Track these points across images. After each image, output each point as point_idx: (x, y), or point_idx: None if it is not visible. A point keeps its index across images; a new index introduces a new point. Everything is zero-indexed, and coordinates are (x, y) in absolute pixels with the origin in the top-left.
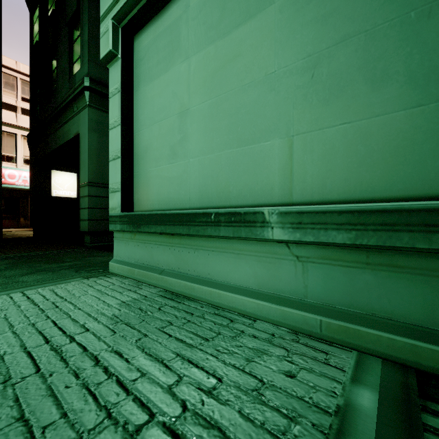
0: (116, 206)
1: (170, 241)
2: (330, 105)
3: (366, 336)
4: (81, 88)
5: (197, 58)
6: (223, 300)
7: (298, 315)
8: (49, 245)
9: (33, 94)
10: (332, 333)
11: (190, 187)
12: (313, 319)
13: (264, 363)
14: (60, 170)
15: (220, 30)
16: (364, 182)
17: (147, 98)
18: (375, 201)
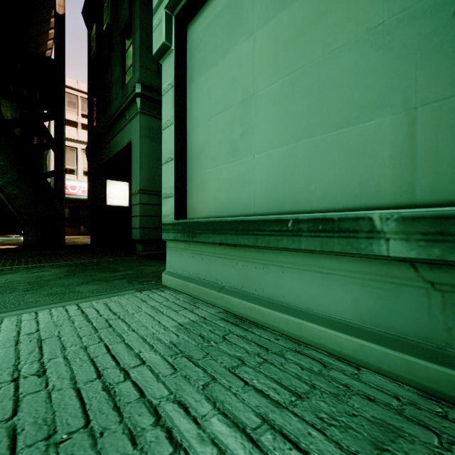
0: (169, 213)
1: (231, 254)
2: None
3: None
4: (133, 95)
5: (265, 31)
6: (306, 332)
7: (437, 371)
8: (104, 252)
9: (90, 108)
10: None
11: (255, 189)
12: None
13: None
14: (114, 180)
15: None
16: None
17: (203, 90)
18: None
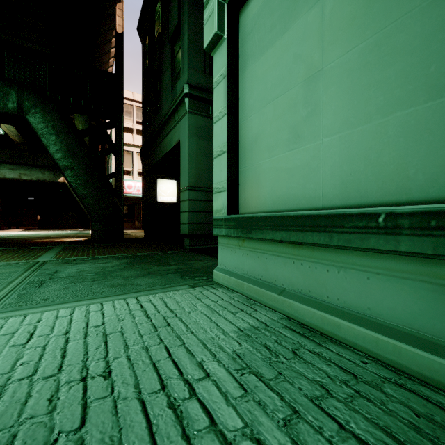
0: (221, 208)
1: (294, 253)
2: None
3: None
4: (181, 96)
5: None
6: (408, 360)
7: None
8: (156, 246)
9: (144, 114)
10: None
11: (324, 178)
12: None
13: None
14: (164, 178)
15: None
16: None
17: (257, 76)
18: None
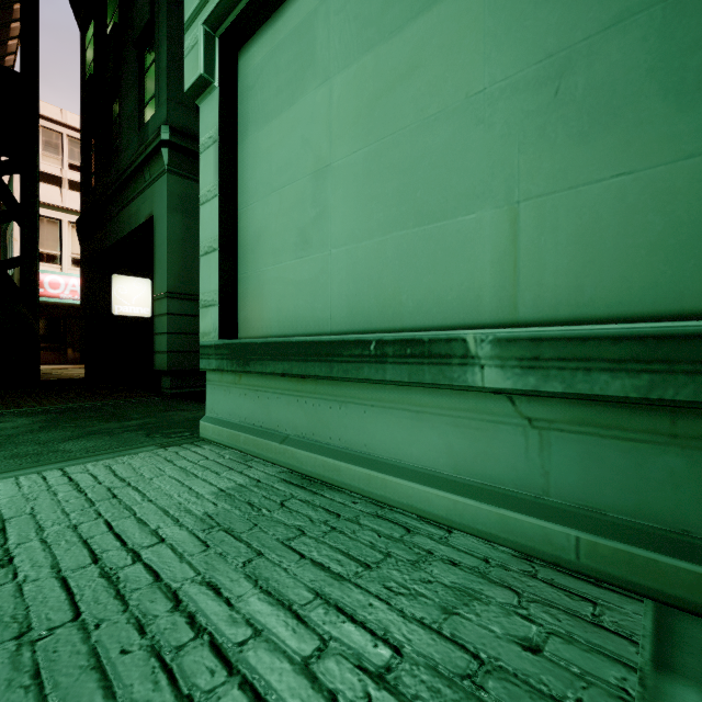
0: (211, 330)
1: (298, 388)
2: (591, 144)
3: (672, 573)
4: (156, 143)
5: (345, 78)
6: (392, 491)
7: (533, 525)
8: (107, 391)
9: (85, 157)
10: (600, 563)
11: (332, 297)
12: (563, 535)
13: (477, 619)
14: (126, 274)
15: (384, 26)
16: (661, 283)
17: (261, 151)
18: (684, 317)
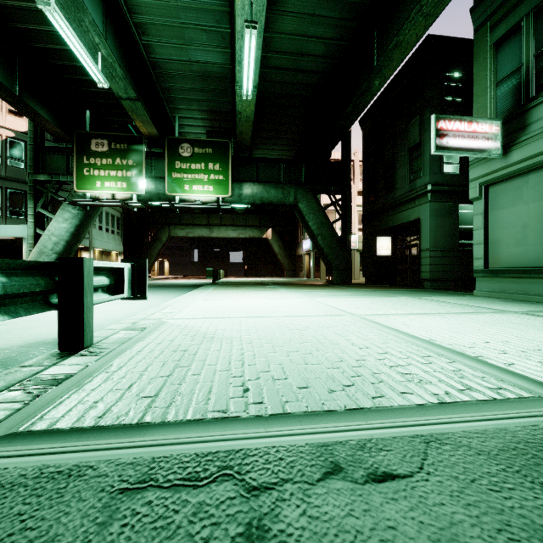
0: (479, 266)
1: (517, 281)
2: None
3: None
4: (424, 191)
5: (533, 205)
6: None
7: None
8: (397, 287)
9: (366, 188)
10: None
11: (529, 258)
12: None
13: None
14: (381, 236)
15: None
16: None
17: (499, 216)
18: None
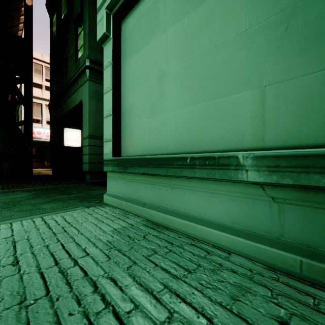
0: (109, 152)
1: (151, 180)
2: (306, 54)
3: None
4: (83, 67)
5: (173, 30)
6: (198, 232)
7: (275, 253)
8: (62, 180)
9: (52, 75)
10: (314, 275)
11: (167, 136)
12: (292, 258)
13: (250, 304)
14: (70, 127)
15: (193, 3)
16: None
17: (132, 67)
18: None
